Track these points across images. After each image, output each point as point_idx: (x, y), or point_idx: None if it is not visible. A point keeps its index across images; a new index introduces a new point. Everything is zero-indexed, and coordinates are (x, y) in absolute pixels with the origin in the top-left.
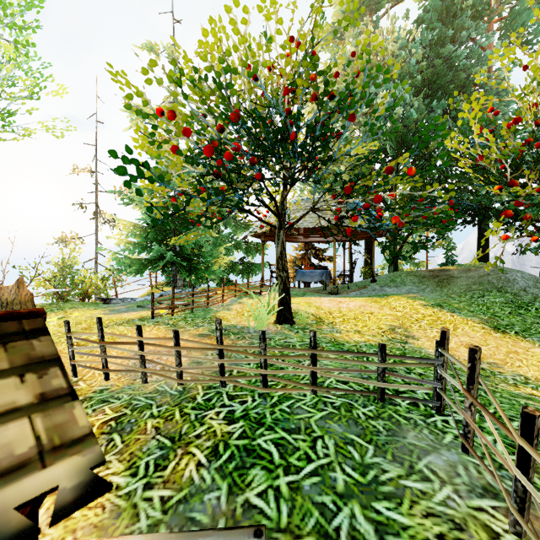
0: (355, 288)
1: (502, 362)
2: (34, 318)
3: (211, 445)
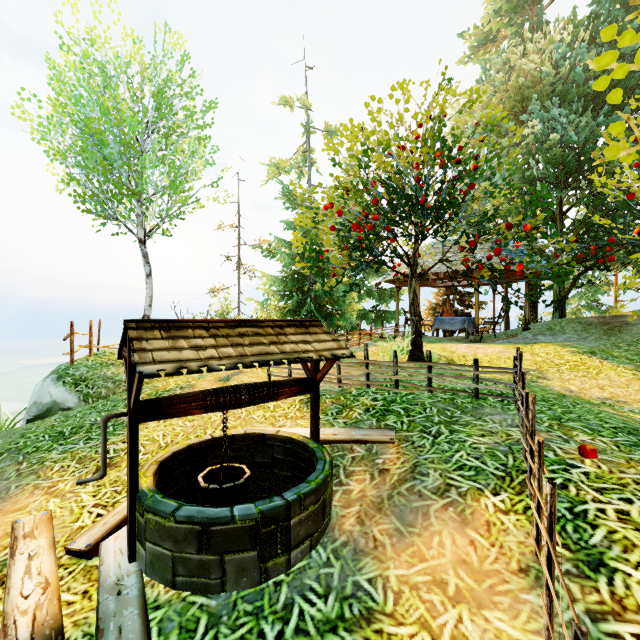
0: (502, 337)
1: (633, 401)
2: (318, 322)
3: (365, 408)
